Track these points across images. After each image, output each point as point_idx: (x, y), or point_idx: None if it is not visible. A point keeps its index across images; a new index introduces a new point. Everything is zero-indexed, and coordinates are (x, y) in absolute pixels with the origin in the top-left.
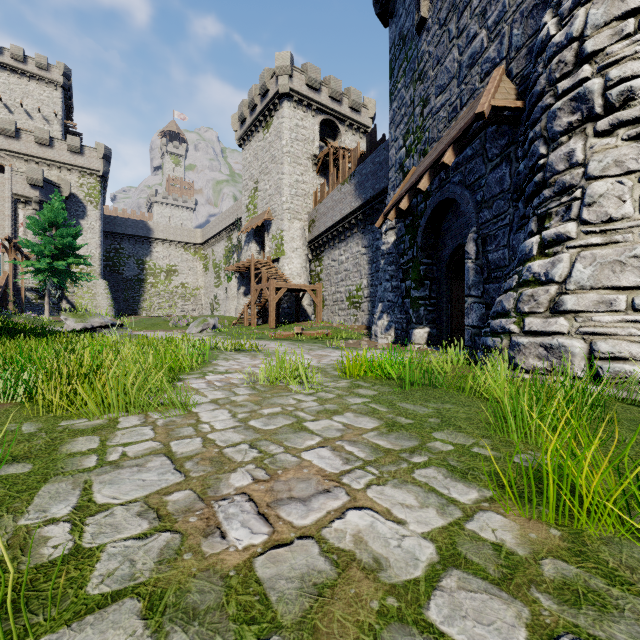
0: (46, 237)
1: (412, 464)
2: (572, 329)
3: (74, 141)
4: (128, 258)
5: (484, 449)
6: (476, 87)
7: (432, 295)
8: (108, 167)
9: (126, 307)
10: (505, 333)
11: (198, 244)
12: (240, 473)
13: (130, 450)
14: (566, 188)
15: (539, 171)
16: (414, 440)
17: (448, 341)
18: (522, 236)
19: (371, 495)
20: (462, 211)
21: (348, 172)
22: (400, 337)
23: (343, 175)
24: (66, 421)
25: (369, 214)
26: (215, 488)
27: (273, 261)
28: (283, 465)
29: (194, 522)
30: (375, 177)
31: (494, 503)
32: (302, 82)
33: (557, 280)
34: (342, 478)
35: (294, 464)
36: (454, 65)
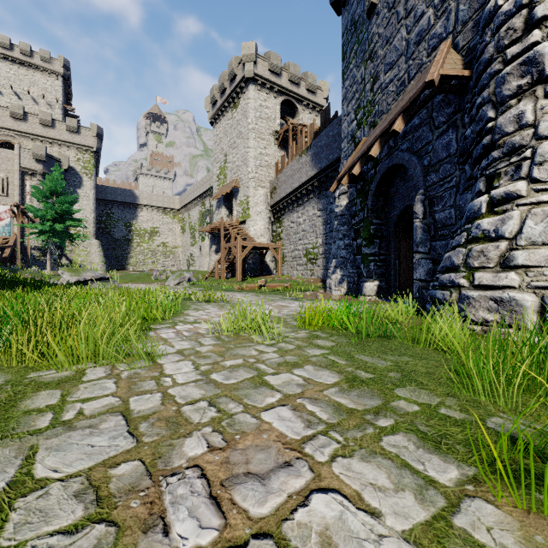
0: (48, 203)
1: (378, 429)
2: (523, 283)
3: (72, 122)
4: (117, 221)
5: (452, 410)
6: (423, 61)
7: (381, 252)
8: (100, 144)
9: (116, 263)
10: (454, 287)
11: (176, 209)
12: (195, 438)
13: (88, 407)
14: (515, 148)
15: (487, 134)
16: (377, 398)
17: (396, 293)
18: (469, 196)
19: (337, 471)
20: (409, 176)
21: (305, 145)
22: (352, 289)
23: (301, 148)
24: (35, 372)
25: (324, 181)
26: (166, 458)
27: (240, 223)
28: (241, 428)
29: (135, 508)
30: (329, 149)
31: (480, 486)
32: (265, 68)
33: (507, 236)
34: (304, 446)
35: (253, 427)
36: (402, 43)
